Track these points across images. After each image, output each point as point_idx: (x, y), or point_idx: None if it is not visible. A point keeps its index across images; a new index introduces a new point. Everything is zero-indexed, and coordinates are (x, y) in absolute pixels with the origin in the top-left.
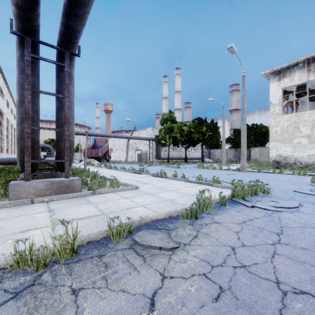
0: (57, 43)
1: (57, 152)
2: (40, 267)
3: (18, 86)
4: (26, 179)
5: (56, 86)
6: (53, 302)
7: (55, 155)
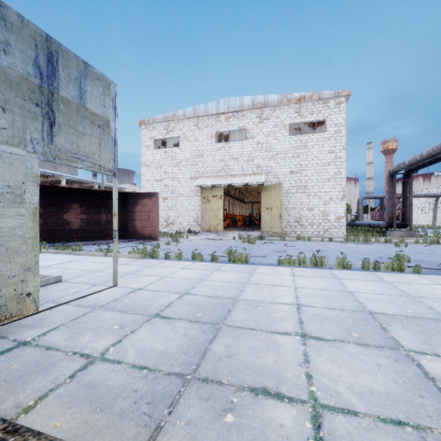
0: (405, 170)
1: (403, 219)
2: (430, 244)
3: (388, 193)
4: (394, 230)
5: (402, 189)
6: (439, 245)
7: (402, 220)
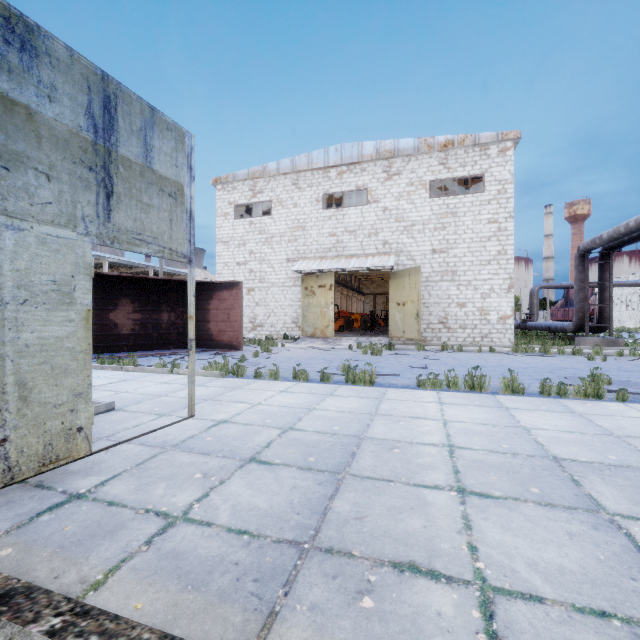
0: (603, 248)
1: (600, 319)
2: None
3: (577, 281)
4: (586, 336)
5: (599, 275)
6: None
7: (597, 321)
